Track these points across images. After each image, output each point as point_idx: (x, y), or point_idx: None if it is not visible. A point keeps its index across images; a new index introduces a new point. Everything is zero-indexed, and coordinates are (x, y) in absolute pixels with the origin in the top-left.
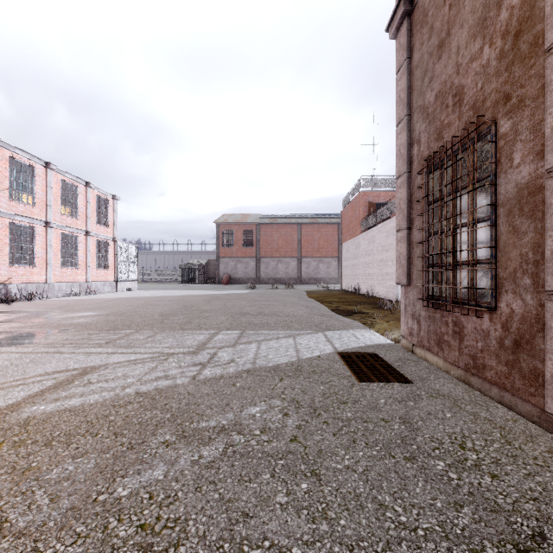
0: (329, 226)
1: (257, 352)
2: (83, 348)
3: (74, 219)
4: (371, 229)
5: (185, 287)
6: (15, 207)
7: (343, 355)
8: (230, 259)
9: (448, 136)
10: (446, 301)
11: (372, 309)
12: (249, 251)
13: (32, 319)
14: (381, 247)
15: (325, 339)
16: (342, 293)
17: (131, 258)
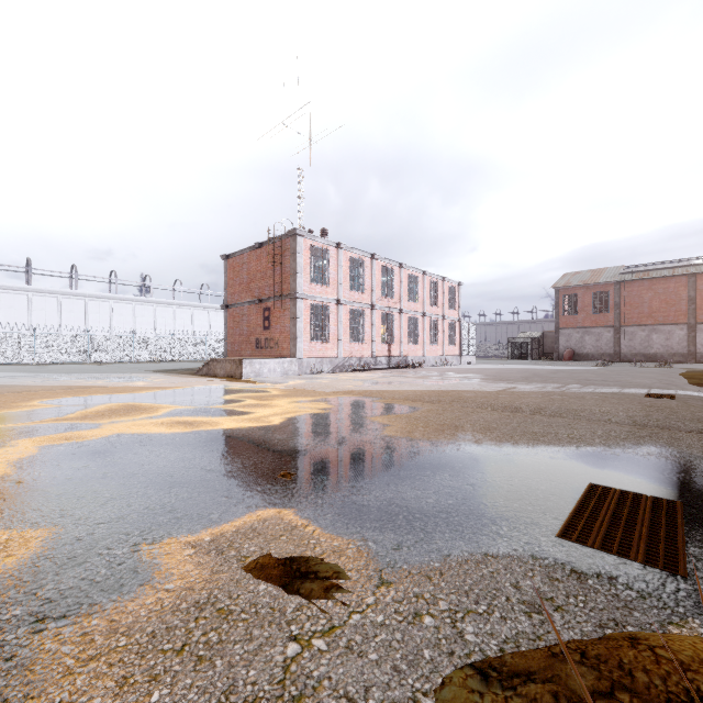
0: None
1: (594, 390)
2: (500, 384)
3: (436, 307)
4: None
5: (518, 362)
6: (410, 306)
7: (649, 394)
8: (573, 330)
9: None
10: None
11: None
12: (602, 318)
13: (448, 375)
14: None
15: (646, 390)
16: None
17: (470, 335)
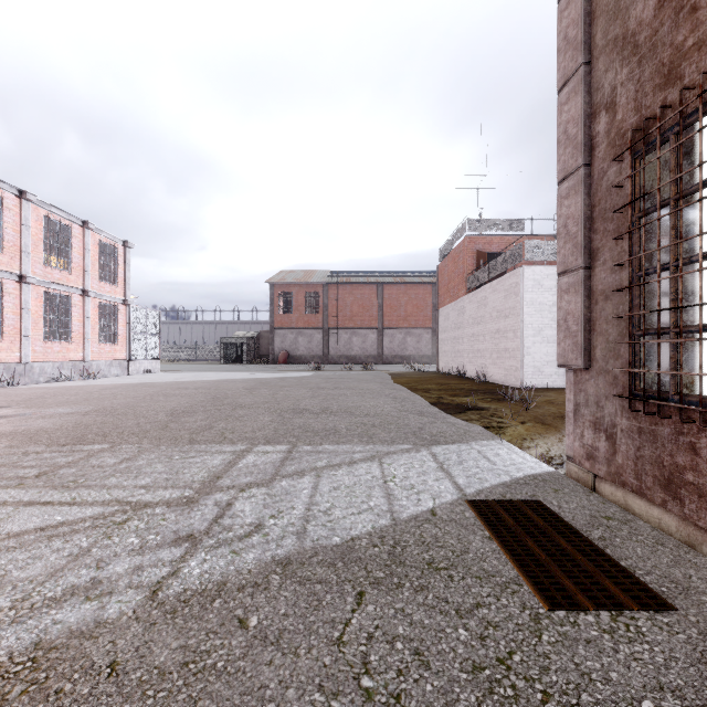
0: (420, 287)
1: (312, 501)
2: None
3: (65, 272)
4: (481, 288)
5: (227, 368)
6: None
7: (480, 508)
8: (288, 331)
9: (699, 67)
10: (701, 404)
11: (493, 402)
12: (313, 319)
13: None
14: (497, 312)
15: (435, 464)
16: (440, 376)
17: (151, 329)
